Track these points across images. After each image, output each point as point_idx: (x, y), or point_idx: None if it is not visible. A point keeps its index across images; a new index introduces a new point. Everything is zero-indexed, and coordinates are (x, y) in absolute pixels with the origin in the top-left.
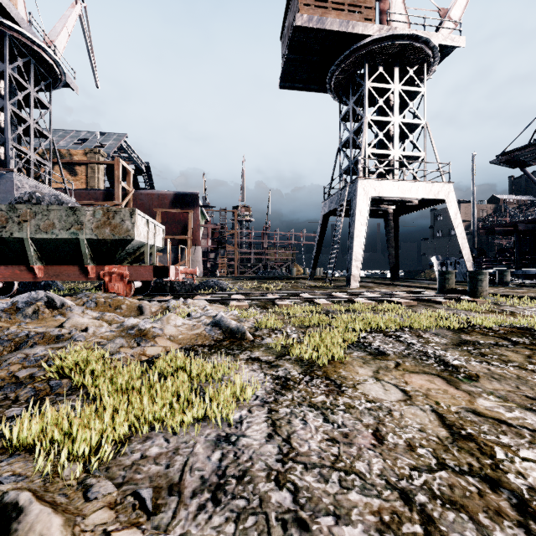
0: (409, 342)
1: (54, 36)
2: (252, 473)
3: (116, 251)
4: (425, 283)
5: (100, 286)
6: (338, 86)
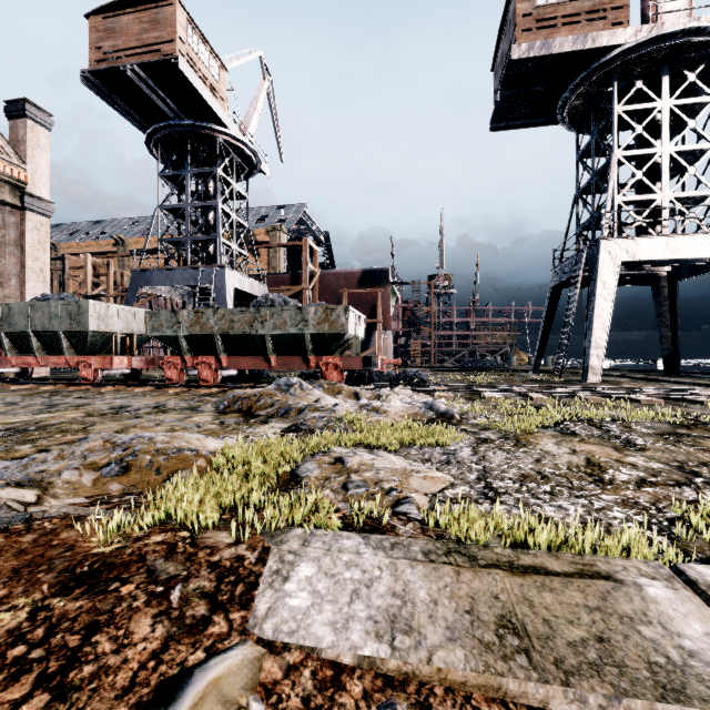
0: (610, 430)
1: (248, 122)
2: (464, 462)
3: (332, 344)
4: None
5: (303, 375)
6: (575, 114)
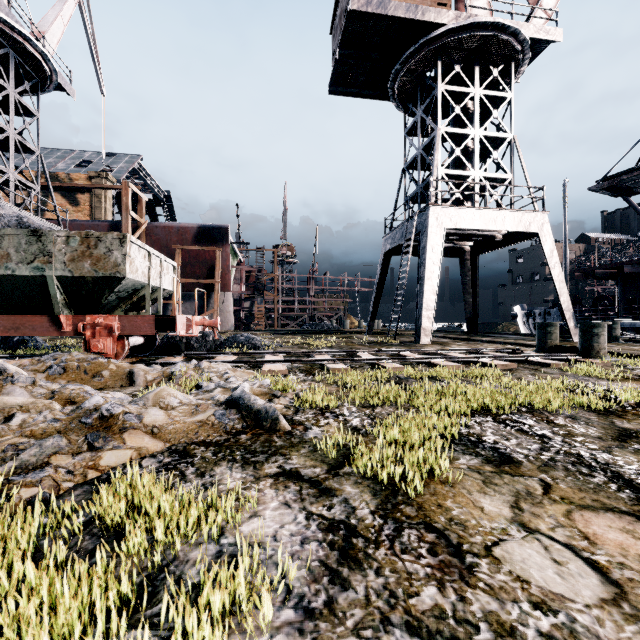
0: (541, 435)
1: (45, 26)
2: None
3: (102, 294)
4: (511, 338)
5: None
6: (403, 92)
